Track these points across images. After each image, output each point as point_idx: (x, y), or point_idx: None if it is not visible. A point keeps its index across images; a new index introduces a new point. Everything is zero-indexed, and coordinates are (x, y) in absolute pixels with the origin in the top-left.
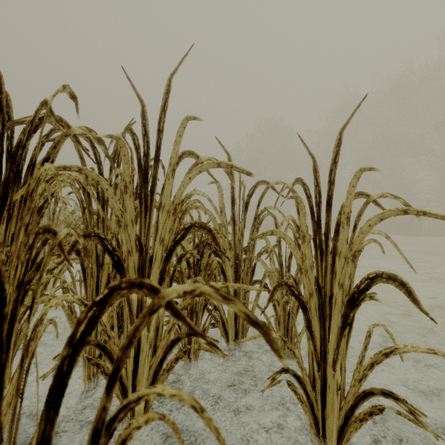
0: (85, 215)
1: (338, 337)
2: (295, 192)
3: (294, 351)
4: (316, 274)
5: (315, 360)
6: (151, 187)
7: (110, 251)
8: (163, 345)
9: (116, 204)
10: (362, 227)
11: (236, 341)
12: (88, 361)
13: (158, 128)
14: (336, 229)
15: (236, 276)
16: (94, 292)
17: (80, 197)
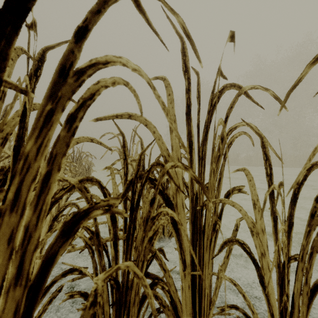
0: None
1: None
2: None
3: None
4: None
5: None
6: None
7: None
8: None
9: None
10: None
11: None
12: None
13: None
14: None
15: (193, 228)
16: None
17: None
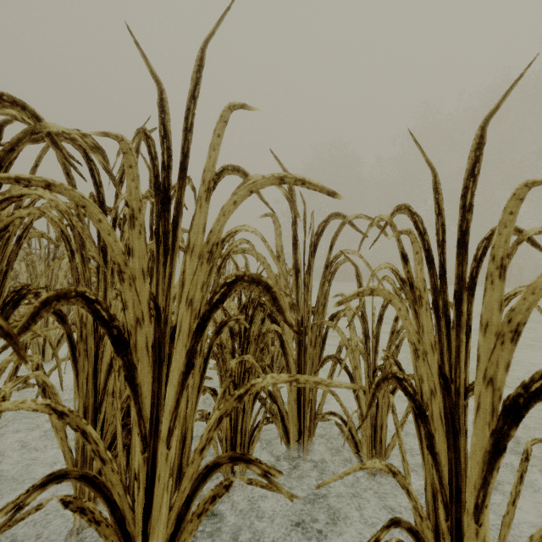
0: (75, 263)
1: (486, 468)
2: (396, 226)
3: (409, 489)
4: (439, 358)
5: (441, 501)
6: (174, 218)
7: (105, 320)
8: (191, 473)
9: (116, 244)
10: (533, 282)
11: (299, 441)
12: (65, 506)
13: (184, 126)
14: (469, 285)
15: (299, 349)
16: (91, 377)
17: (59, 233)
